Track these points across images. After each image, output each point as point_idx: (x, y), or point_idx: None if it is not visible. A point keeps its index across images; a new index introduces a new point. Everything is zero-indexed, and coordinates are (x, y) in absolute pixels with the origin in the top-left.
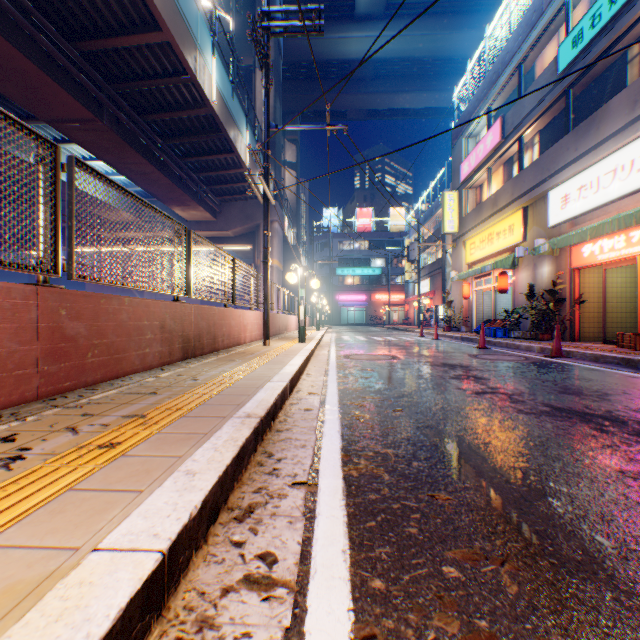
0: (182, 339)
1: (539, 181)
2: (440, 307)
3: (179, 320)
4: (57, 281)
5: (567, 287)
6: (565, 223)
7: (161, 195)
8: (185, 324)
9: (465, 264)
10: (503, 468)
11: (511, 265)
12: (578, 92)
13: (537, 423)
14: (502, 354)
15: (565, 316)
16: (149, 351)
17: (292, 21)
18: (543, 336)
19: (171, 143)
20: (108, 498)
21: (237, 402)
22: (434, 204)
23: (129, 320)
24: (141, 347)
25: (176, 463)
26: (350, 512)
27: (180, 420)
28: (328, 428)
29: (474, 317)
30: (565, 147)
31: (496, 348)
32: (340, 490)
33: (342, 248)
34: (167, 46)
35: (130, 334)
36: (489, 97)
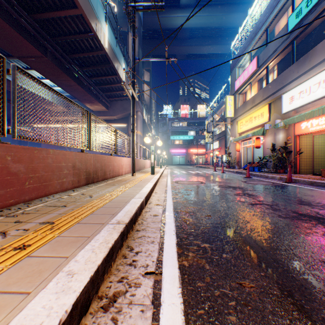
0: (86, 173)
1: (277, 89)
2: (224, 156)
3: (84, 162)
4: (26, 142)
5: (292, 145)
6: (291, 111)
7: (79, 97)
8: (87, 165)
9: (237, 133)
10: (282, 259)
11: (262, 134)
12: (298, 42)
13: (293, 224)
14: (259, 181)
15: (291, 160)
16: (65, 180)
17: (147, 3)
18: (280, 171)
19: (84, 70)
20: (0, 301)
21: (112, 212)
22: (220, 103)
23: (53, 163)
24: (60, 178)
25: (62, 264)
26: (185, 300)
27: (75, 226)
28: (167, 228)
29: (242, 161)
30: (292, 71)
31: (255, 177)
32: (177, 279)
33: (173, 125)
34: (81, 17)
35: (53, 171)
36: (250, 46)
